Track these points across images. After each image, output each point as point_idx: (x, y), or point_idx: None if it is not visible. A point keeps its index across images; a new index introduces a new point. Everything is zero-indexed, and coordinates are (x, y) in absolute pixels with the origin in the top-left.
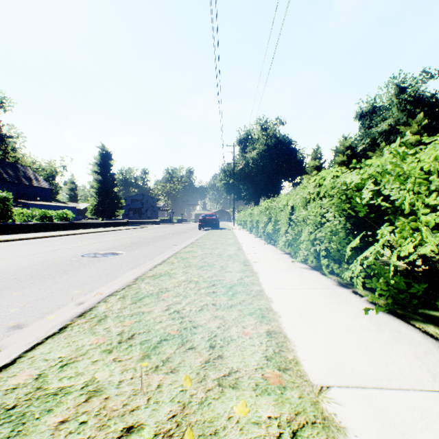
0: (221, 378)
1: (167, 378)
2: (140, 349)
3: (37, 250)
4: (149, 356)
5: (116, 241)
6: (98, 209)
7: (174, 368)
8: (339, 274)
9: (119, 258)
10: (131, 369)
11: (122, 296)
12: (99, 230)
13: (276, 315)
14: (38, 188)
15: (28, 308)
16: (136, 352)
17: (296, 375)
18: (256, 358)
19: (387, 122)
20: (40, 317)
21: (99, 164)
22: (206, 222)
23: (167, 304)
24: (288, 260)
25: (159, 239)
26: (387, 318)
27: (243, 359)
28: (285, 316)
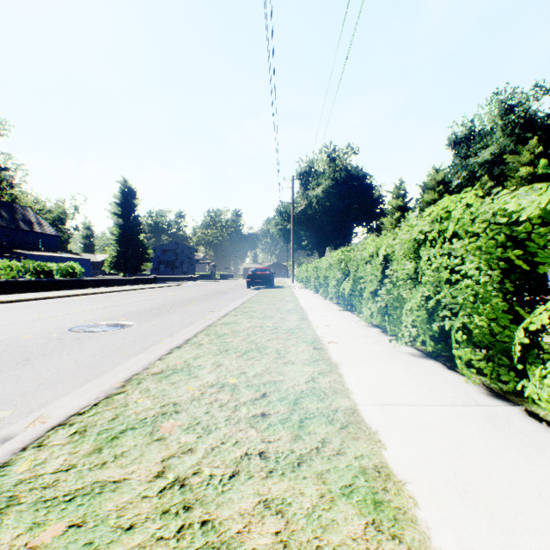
0: None
1: None
2: None
3: (11, 319)
4: None
5: (131, 306)
6: (118, 262)
7: None
8: (485, 372)
9: (122, 334)
10: None
11: (81, 428)
12: (115, 290)
13: (405, 495)
14: (40, 235)
15: None
16: None
17: None
18: None
19: (489, 150)
20: None
21: (120, 204)
22: (257, 279)
23: (165, 453)
24: (381, 338)
25: (191, 302)
26: None
27: None
28: (427, 500)
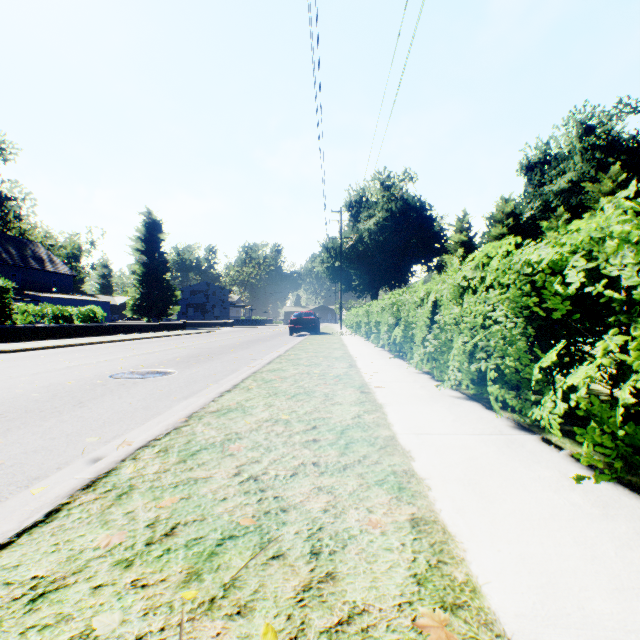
0: (335, 630)
1: (229, 629)
2: (185, 559)
3: (43, 366)
4: (200, 575)
5: (165, 353)
6: (142, 305)
7: (245, 603)
8: (516, 409)
9: (166, 381)
10: (163, 606)
11: (163, 448)
12: (142, 336)
13: (423, 484)
14: (53, 275)
15: (7, 468)
16: (175, 565)
17: (478, 622)
18: (397, 579)
19: (566, 177)
20: (23, 487)
21: (144, 239)
22: (301, 324)
23: (238, 463)
24: (429, 384)
25: (230, 350)
26: (613, 491)
27: (373, 583)
28: (439, 487)
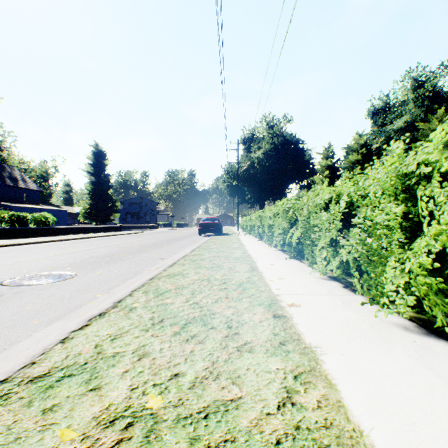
0: None
1: None
2: None
3: None
4: None
5: (86, 253)
6: (91, 213)
7: None
8: None
9: (54, 289)
10: None
11: None
12: (82, 237)
13: None
14: (24, 190)
15: None
16: None
17: None
18: None
19: (403, 119)
20: None
21: (92, 164)
22: (207, 227)
23: None
24: (349, 297)
25: (145, 249)
26: None
27: None
28: None
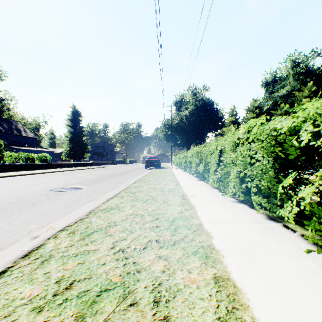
0: None
1: None
2: (76, 306)
3: (16, 185)
4: (84, 318)
5: (81, 178)
6: (70, 153)
7: None
8: (267, 208)
9: (80, 192)
10: None
11: (72, 231)
12: (70, 169)
13: (219, 254)
14: (25, 138)
15: None
16: (69, 311)
17: None
18: None
19: (285, 88)
20: None
21: (71, 120)
22: (151, 163)
23: (113, 240)
24: (218, 194)
25: (114, 176)
26: None
27: None
28: (229, 256)
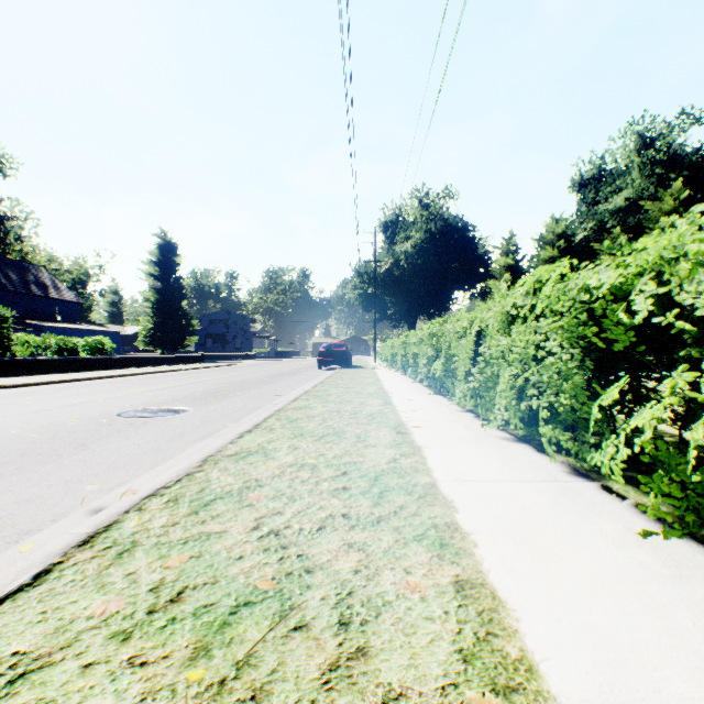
0: None
1: None
2: (192, 630)
3: (44, 404)
4: (209, 650)
5: (180, 389)
6: (155, 335)
7: (260, 685)
8: (572, 452)
9: (180, 420)
10: (164, 690)
11: (173, 498)
12: (155, 370)
13: (468, 540)
14: (57, 302)
15: None
16: (181, 638)
17: None
18: (439, 656)
19: (623, 194)
20: (12, 542)
21: (157, 263)
22: (331, 357)
23: (257, 515)
24: (473, 423)
25: (252, 385)
26: (686, 548)
27: (411, 660)
28: (486, 543)
